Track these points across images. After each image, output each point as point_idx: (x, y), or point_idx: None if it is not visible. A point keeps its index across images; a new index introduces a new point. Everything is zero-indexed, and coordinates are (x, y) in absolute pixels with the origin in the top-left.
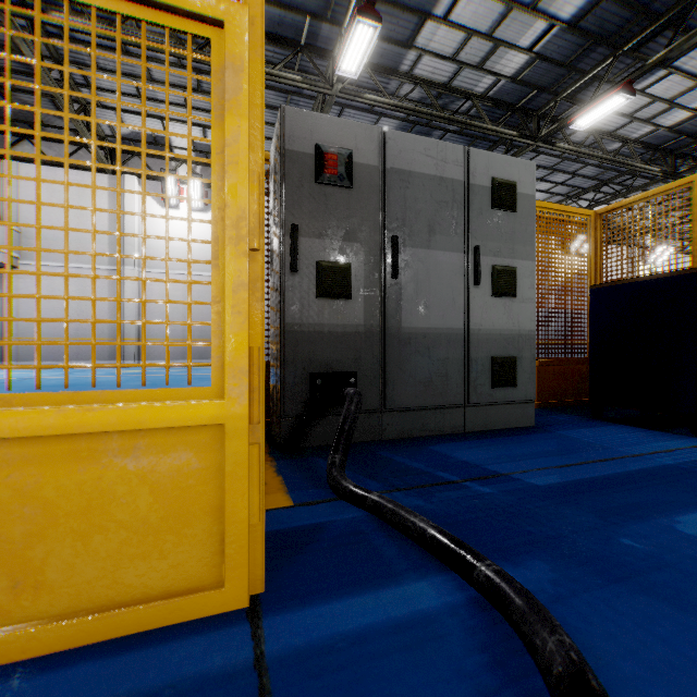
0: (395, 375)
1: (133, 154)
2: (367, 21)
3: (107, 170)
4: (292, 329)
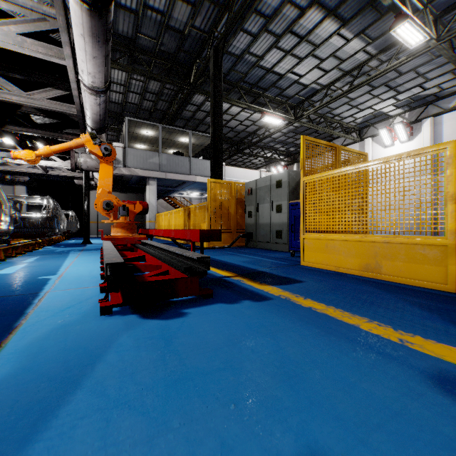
0: (258, 233)
1: (369, 126)
2: (396, 27)
3: (356, 141)
4: (245, 224)
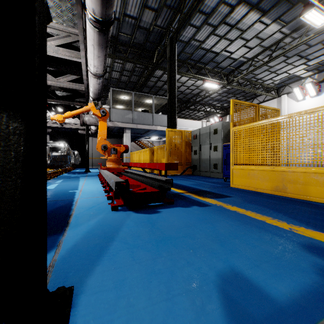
0: (201, 166)
1: (285, 86)
2: (304, 14)
3: (275, 97)
4: (192, 159)
